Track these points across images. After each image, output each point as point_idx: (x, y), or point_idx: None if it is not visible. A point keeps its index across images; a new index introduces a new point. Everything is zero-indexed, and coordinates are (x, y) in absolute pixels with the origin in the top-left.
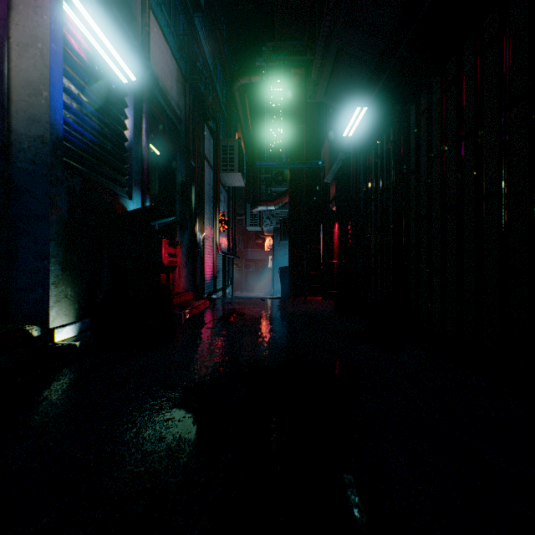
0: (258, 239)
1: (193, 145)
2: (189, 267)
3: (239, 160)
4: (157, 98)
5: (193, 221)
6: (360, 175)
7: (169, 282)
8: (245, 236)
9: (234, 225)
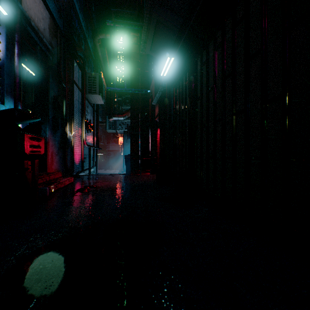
0: (115, 138)
1: (64, 72)
2: (61, 155)
3: (99, 86)
4: (30, 33)
5: (64, 124)
6: (171, 100)
7: (33, 166)
8: (107, 136)
9: (97, 128)
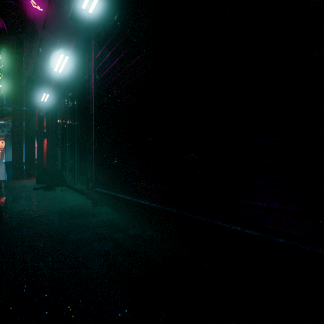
0: None
1: None
2: None
3: None
4: None
5: None
6: (53, 119)
7: None
8: None
9: None
